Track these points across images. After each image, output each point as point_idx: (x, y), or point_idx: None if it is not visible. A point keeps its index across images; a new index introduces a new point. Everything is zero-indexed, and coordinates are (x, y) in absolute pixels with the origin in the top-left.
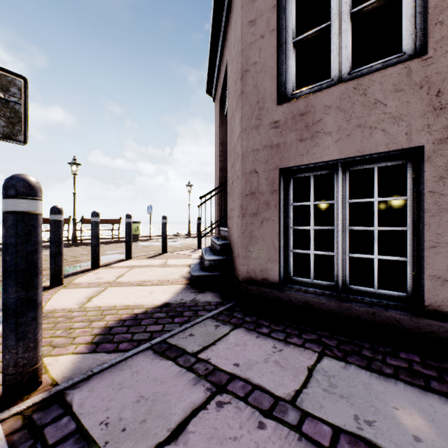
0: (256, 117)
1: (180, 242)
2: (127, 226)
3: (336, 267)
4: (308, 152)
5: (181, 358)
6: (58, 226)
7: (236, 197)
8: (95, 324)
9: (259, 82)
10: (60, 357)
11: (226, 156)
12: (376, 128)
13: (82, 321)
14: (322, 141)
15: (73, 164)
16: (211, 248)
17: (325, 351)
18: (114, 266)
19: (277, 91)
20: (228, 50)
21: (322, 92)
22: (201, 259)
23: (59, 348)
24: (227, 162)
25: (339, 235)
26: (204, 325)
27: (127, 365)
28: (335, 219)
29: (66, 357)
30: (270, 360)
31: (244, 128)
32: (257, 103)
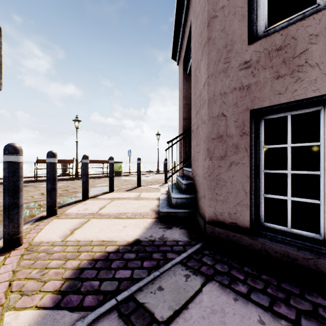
0: (224, 61)
1: (151, 177)
2: (110, 166)
3: (322, 218)
4: (287, 90)
5: None
6: (53, 167)
7: (201, 141)
8: (69, 263)
9: (227, 25)
10: (22, 312)
11: (188, 108)
12: None
13: (59, 259)
14: (306, 75)
15: (76, 121)
16: (176, 185)
17: None
18: (99, 197)
19: (247, 30)
20: (192, 10)
21: (306, 20)
22: (168, 194)
23: (26, 298)
24: (189, 112)
25: None
26: (173, 273)
27: None
28: (321, 163)
29: (27, 313)
30: None
31: (211, 73)
32: (224, 46)
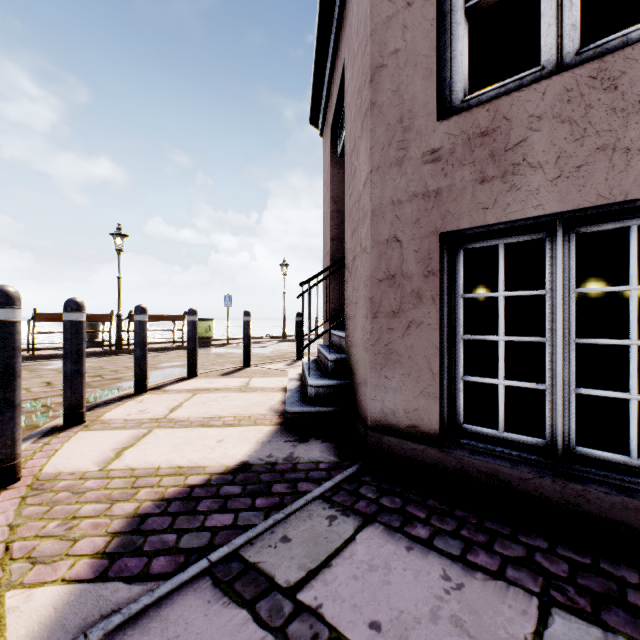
0: (398, 146)
1: (270, 348)
2: (190, 327)
3: (550, 412)
4: (496, 203)
5: (265, 603)
6: (76, 330)
7: (360, 284)
8: (118, 508)
9: (403, 83)
10: (37, 590)
11: (341, 218)
12: (639, 150)
13: (98, 501)
14: (524, 181)
15: (118, 236)
16: (317, 362)
17: (551, 593)
18: (169, 389)
19: (436, 97)
20: (346, 44)
21: (524, 91)
22: (302, 380)
23: (42, 567)
24: (342, 227)
25: (557, 354)
26: (307, 515)
27: (157, 619)
28: (548, 324)
29: (48, 590)
30: (443, 616)
31: (376, 165)
32: (399, 120)
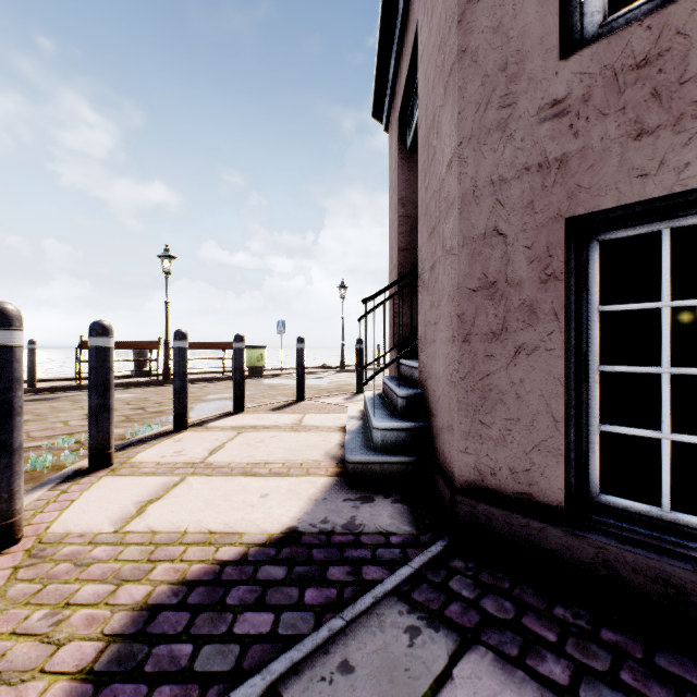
0: (499, 103)
1: (327, 380)
2: (236, 355)
3: None
4: (663, 165)
5: None
6: (102, 358)
7: (443, 297)
8: (124, 593)
9: (507, 15)
10: None
11: (411, 224)
12: None
13: (102, 579)
14: None
15: (165, 258)
16: (382, 398)
17: None
18: (212, 426)
19: (559, 24)
20: None
21: None
22: (364, 419)
23: (3, 691)
24: (412, 235)
25: None
26: (377, 623)
27: None
28: None
29: None
30: None
31: (468, 134)
32: (501, 67)
